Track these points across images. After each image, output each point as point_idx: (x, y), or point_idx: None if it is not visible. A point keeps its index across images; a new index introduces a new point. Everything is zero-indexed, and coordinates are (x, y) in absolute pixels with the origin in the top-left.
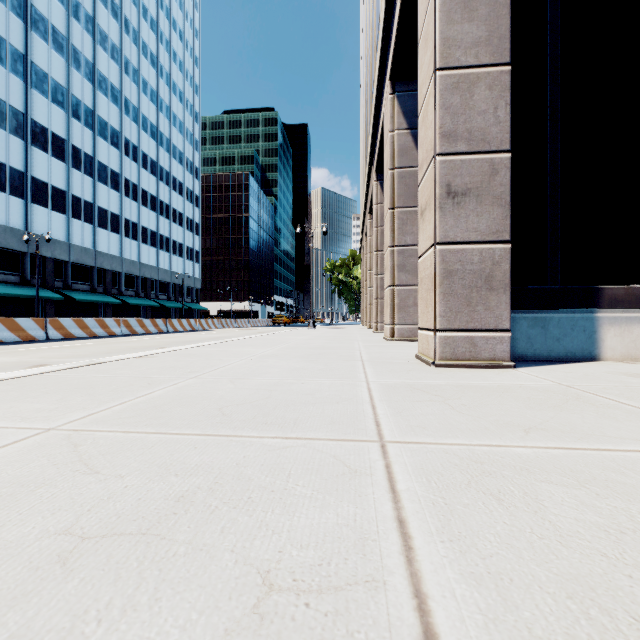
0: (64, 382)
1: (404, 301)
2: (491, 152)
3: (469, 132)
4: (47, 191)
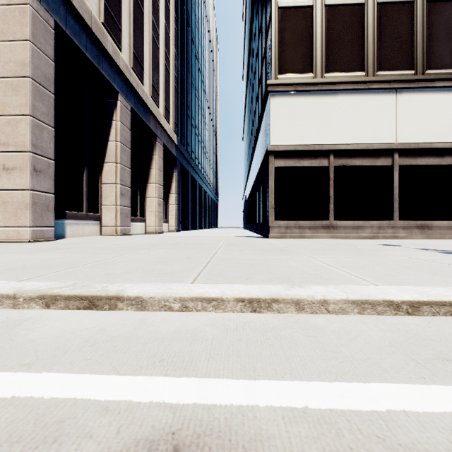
0: None
1: None
2: (49, 158)
3: (42, 147)
4: None
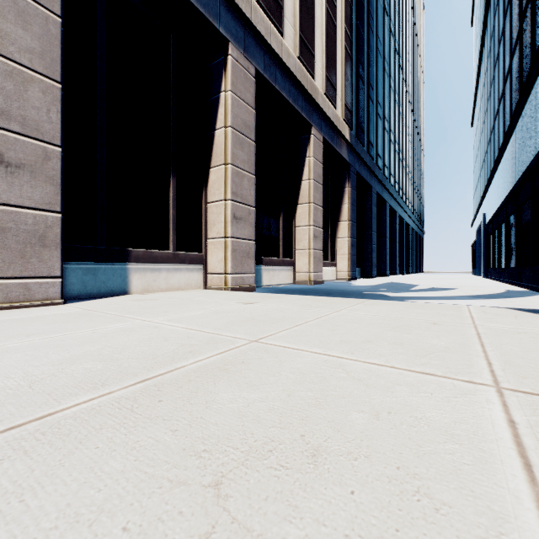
0: None
1: None
2: (45, 142)
3: (24, 118)
4: None
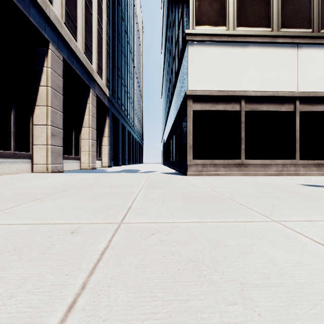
0: None
1: None
2: None
3: None
4: None
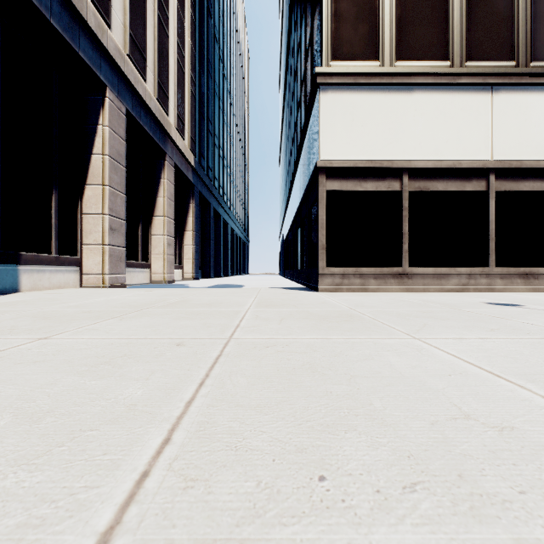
0: None
1: None
2: None
3: None
4: None
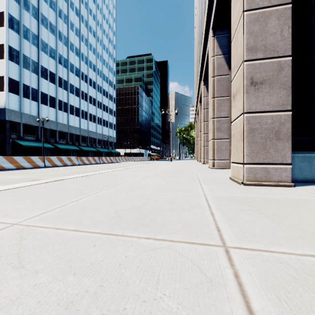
0: (39, 191)
1: (220, 147)
2: (279, 57)
3: (264, 46)
4: (47, 98)
